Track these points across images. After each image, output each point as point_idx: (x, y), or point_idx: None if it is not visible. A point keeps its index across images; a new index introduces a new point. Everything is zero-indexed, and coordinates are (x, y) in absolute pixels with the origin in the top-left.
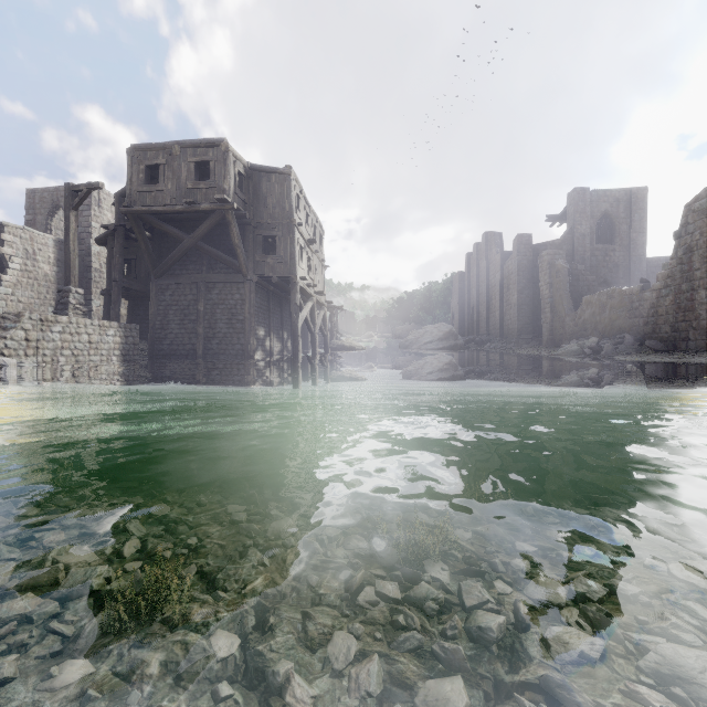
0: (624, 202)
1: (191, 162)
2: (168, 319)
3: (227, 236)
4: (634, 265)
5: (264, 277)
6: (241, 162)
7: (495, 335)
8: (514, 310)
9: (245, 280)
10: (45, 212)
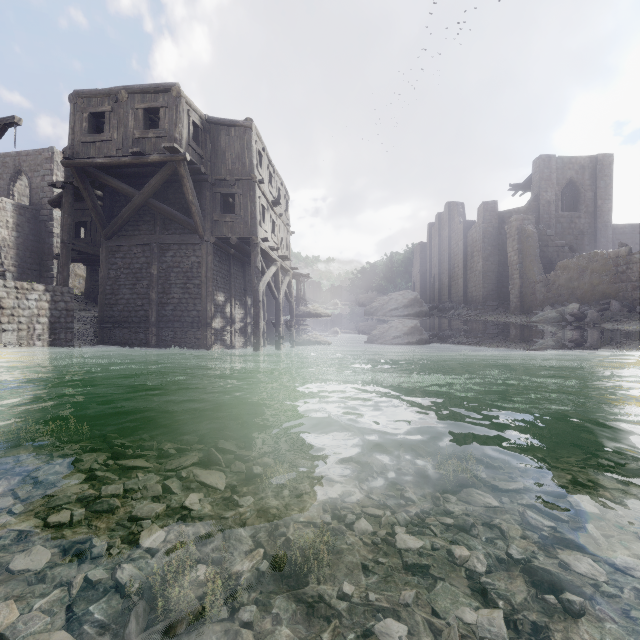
0: (589, 169)
1: (139, 109)
2: (119, 284)
3: (182, 194)
4: (600, 232)
5: (223, 239)
6: (197, 113)
7: (458, 302)
8: (479, 277)
9: (202, 241)
10: (7, 177)
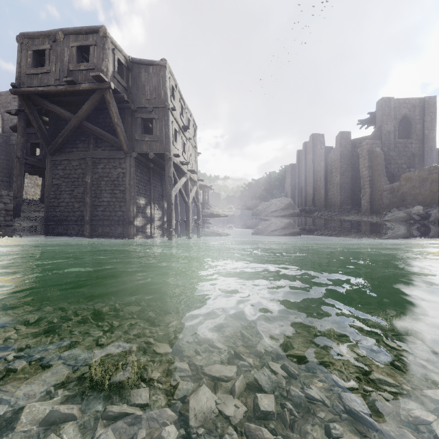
0: (419, 108)
1: (73, 47)
2: (60, 190)
3: (110, 119)
4: (427, 154)
5: (143, 154)
6: (121, 53)
7: (320, 206)
8: (337, 188)
9: (126, 156)
10: None
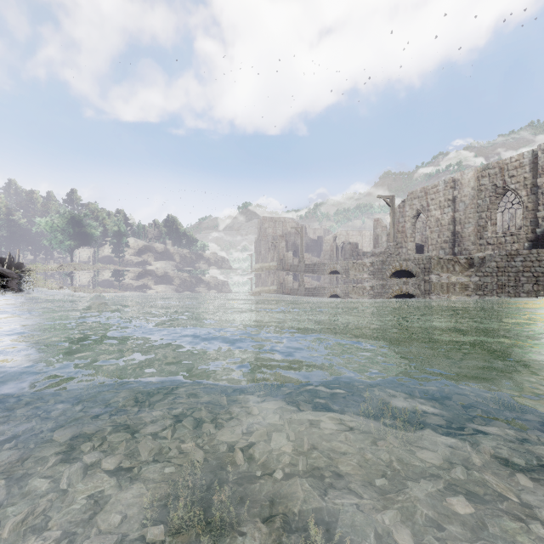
0: None
1: None
2: None
3: None
4: None
5: None
6: None
7: None
8: None
9: None
10: None
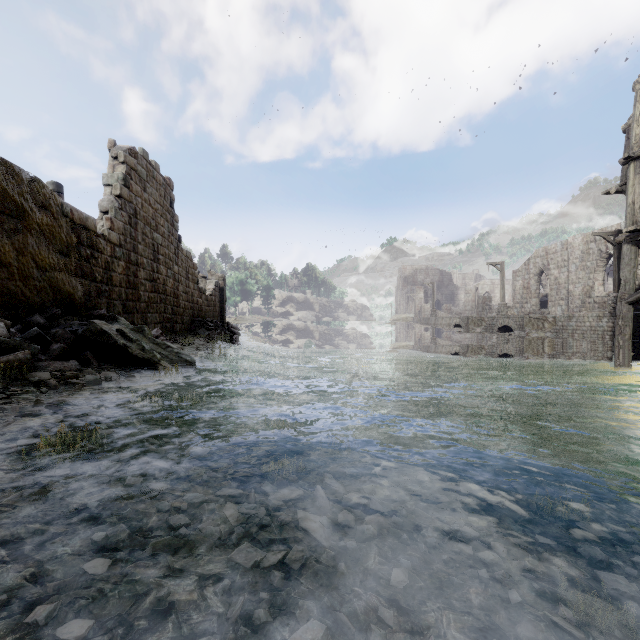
0: None
1: None
2: None
3: None
4: None
5: None
6: None
7: None
8: None
9: None
10: None
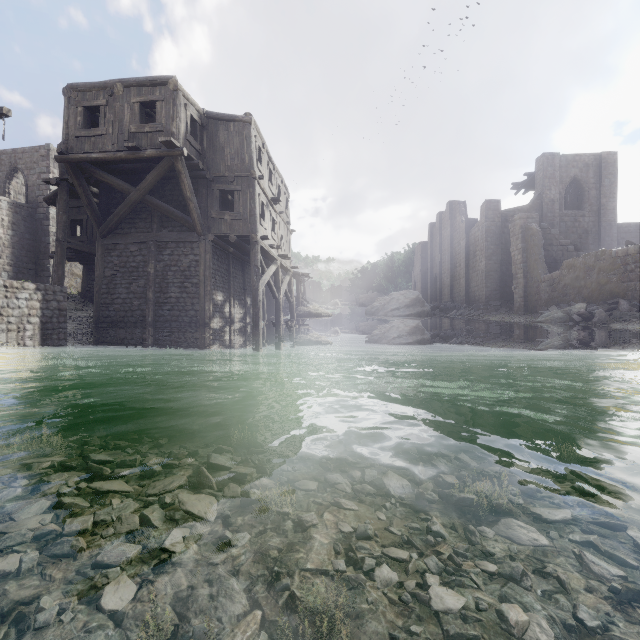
0: (594, 167)
1: (135, 103)
2: (115, 283)
3: (180, 191)
4: (604, 231)
5: (221, 236)
6: (195, 108)
7: (460, 302)
8: (481, 277)
9: (200, 238)
10: (3, 175)
